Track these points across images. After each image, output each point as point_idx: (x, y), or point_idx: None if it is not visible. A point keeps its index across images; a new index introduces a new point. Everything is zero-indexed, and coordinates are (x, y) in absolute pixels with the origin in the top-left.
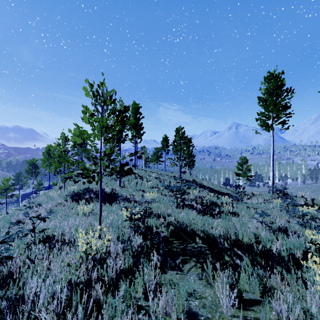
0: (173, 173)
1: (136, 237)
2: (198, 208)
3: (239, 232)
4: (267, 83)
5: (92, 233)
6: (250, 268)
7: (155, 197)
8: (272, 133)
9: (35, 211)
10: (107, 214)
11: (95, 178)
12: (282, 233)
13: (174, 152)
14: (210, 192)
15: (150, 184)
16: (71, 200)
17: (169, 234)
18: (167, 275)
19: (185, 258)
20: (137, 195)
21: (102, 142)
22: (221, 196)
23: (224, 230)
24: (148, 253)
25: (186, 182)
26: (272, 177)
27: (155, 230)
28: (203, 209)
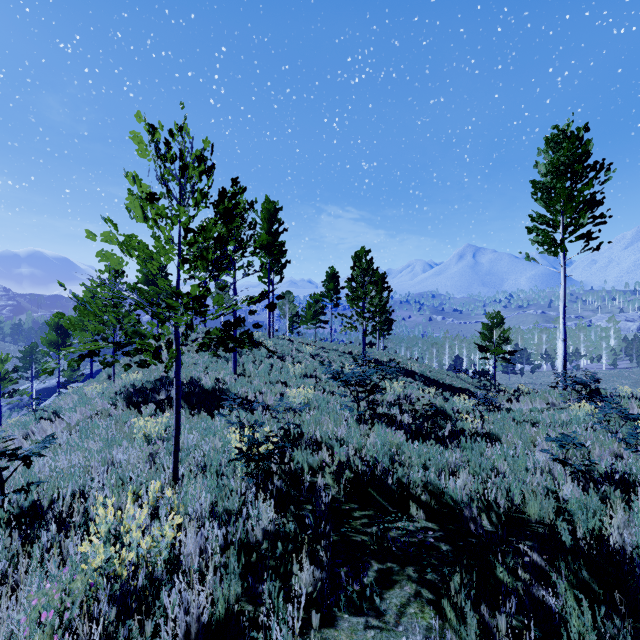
0: (349, 347)
1: (261, 504)
2: (407, 423)
3: (513, 486)
4: (553, 152)
5: (131, 508)
6: (574, 610)
7: (309, 398)
8: (563, 259)
9: (42, 430)
10: (200, 439)
11: (160, 356)
12: (616, 489)
13: (350, 301)
14: (427, 386)
15: (299, 370)
16: (124, 404)
17: (343, 491)
18: (339, 634)
19: (387, 567)
20: (270, 394)
21: (178, 267)
22: (449, 394)
23: (475, 481)
24: (287, 555)
25: (380, 366)
26: (562, 354)
27: (309, 481)
28: (418, 425)
